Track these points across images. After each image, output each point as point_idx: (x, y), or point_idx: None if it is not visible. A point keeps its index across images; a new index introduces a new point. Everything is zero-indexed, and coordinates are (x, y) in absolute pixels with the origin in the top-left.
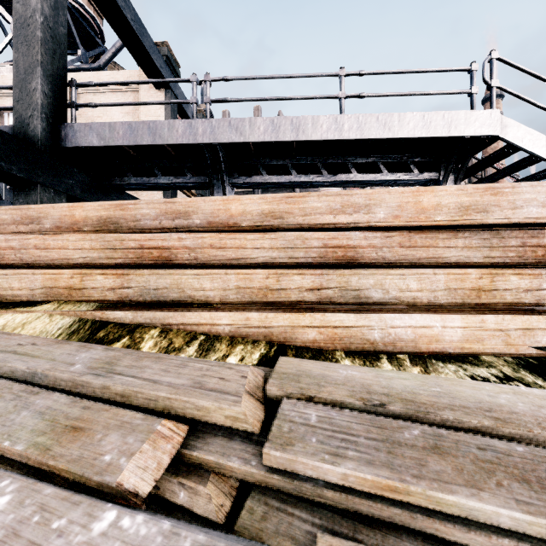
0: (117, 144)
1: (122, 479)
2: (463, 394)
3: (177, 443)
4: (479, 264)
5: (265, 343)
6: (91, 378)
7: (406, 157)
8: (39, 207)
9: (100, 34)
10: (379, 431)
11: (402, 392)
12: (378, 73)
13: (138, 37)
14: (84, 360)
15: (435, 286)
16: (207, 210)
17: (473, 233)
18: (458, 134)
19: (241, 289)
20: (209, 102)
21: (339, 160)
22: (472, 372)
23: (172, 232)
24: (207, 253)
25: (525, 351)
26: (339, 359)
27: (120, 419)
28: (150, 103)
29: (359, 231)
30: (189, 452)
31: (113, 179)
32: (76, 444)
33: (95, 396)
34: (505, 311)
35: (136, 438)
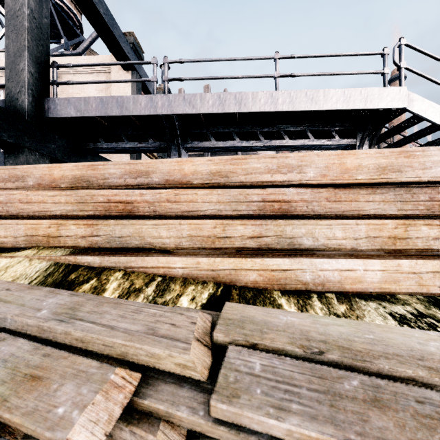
0: (91, 115)
1: (72, 435)
2: (395, 341)
3: (128, 392)
4: (393, 216)
5: (213, 284)
6: (55, 324)
7: (329, 126)
8: (24, 167)
9: (79, 26)
10: (320, 381)
11: (338, 338)
12: (306, 57)
13: (109, 28)
14: (50, 305)
15: (357, 234)
16: (164, 170)
17: (388, 189)
18: (373, 107)
19: (193, 237)
20: (167, 81)
21: (274, 129)
22: (390, 309)
23: (135, 188)
24: (164, 206)
25: (435, 291)
26: (277, 298)
27: (77, 367)
28: (118, 81)
29: (292, 187)
30: (141, 400)
31: (88, 144)
32: (32, 395)
33: (57, 341)
34: (417, 256)
35: (90, 388)
